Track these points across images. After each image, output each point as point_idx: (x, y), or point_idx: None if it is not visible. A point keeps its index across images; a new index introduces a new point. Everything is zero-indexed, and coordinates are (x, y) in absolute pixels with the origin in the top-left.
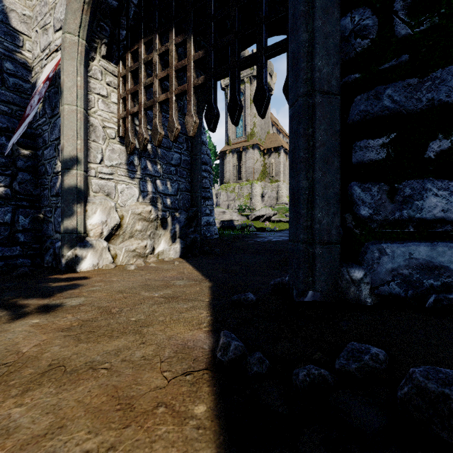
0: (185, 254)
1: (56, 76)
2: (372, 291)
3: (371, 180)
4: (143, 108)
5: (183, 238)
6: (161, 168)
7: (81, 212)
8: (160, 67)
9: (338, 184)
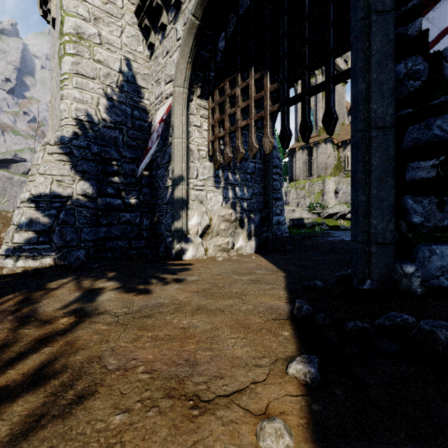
0: (259, 250)
1: (167, 117)
2: (423, 283)
3: (423, 194)
4: (228, 133)
5: (257, 236)
6: (239, 177)
7: (185, 216)
8: (241, 99)
9: (392, 197)
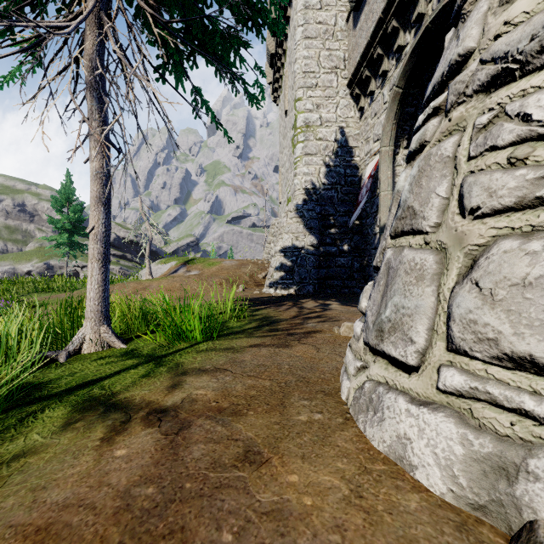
0: None
1: (375, 171)
2: None
3: None
4: None
5: None
6: None
7: None
8: None
9: None
